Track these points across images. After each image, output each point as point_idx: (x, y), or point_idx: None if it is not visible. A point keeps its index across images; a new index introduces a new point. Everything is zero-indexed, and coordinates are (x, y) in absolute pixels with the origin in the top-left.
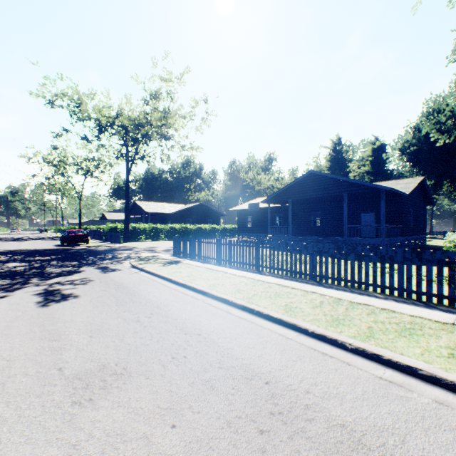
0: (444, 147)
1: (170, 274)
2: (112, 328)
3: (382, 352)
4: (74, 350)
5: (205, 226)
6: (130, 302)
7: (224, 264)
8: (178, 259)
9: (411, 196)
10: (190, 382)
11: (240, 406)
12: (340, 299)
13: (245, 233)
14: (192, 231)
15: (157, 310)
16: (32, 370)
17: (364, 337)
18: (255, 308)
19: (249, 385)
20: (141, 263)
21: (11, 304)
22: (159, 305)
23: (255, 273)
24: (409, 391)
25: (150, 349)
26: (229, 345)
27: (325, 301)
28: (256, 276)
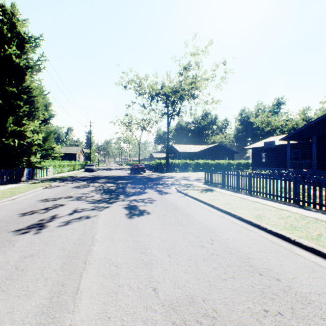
0: None
1: (211, 201)
2: (183, 250)
3: None
4: (160, 269)
5: (222, 162)
6: (188, 224)
7: (255, 195)
8: (210, 187)
9: None
10: None
11: None
12: None
13: (259, 167)
14: (212, 165)
15: (215, 236)
16: (133, 283)
17: None
18: None
19: None
20: (183, 189)
21: (111, 213)
22: (214, 231)
23: (297, 208)
24: None
25: (231, 288)
26: None
27: None
28: (300, 211)
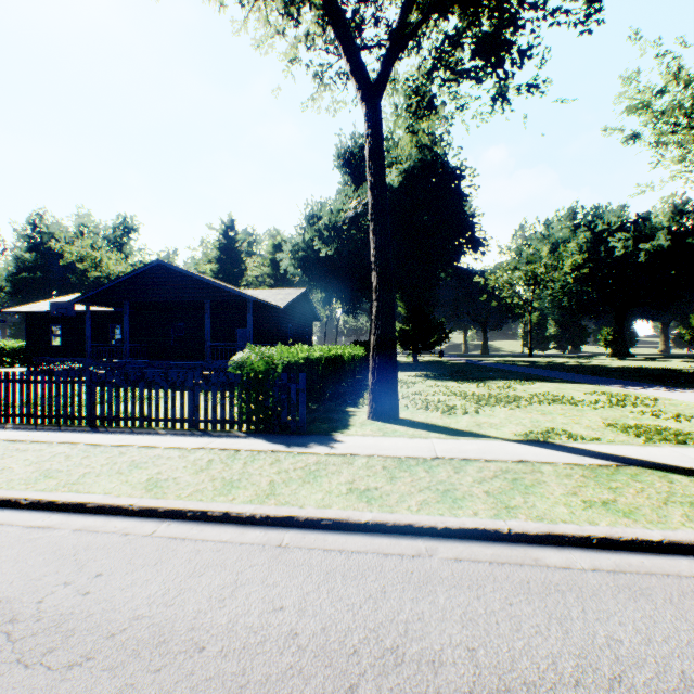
0: (330, 259)
1: None
2: None
3: (64, 496)
4: None
5: None
6: None
7: None
8: None
9: (293, 310)
10: None
11: None
12: (97, 445)
13: (46, 357)
14: None
15: None
16: None
17: (62, 485)
18: None
19: None
20: None
21: None
22: None
23: None
24: (53, 530)
25: None
26: None
27: (67, 452)
28: None
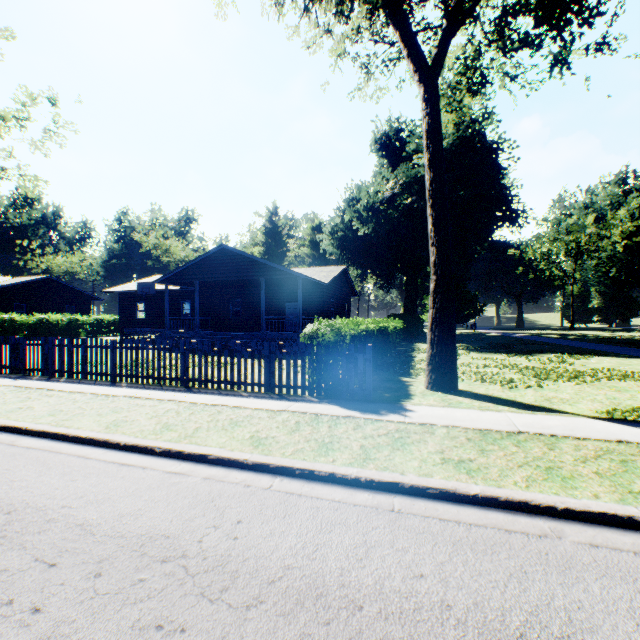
0: (366, 238)
1: None
2: None
3: (188, 447)
4: None
5: (57, 318)
6: None
7: (58, 378)
8: None
9: (334, 285)
10: None
11: None
12: (197, 403)
13: (134, 328)
14: (25, 325)
15: None
16: None
17: (183, 437)
18: (60, 432)
19: None
20: None
21: None
22: None
23: (104, 386)
24: (187, 476)
25: None
26: None
27: (175, 408)
28: (103, 389)
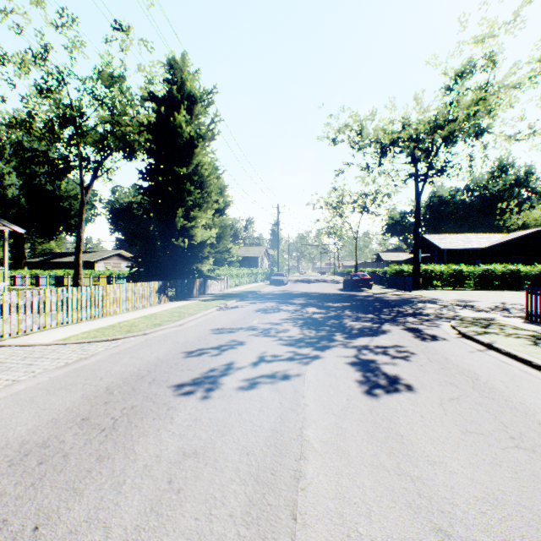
0: None
1: None
2: None
3: None
4: None
5: None
6: None
7: None
8: None
9: None
10: None
11: None
12: None
13: None
14: (526, 276)
15: None
16: None
17: None
18: None
19: None
20: (475, 331)
21: (327, 374)
22: None
23: None
24: None
25: None
26: None
27: None
28: None
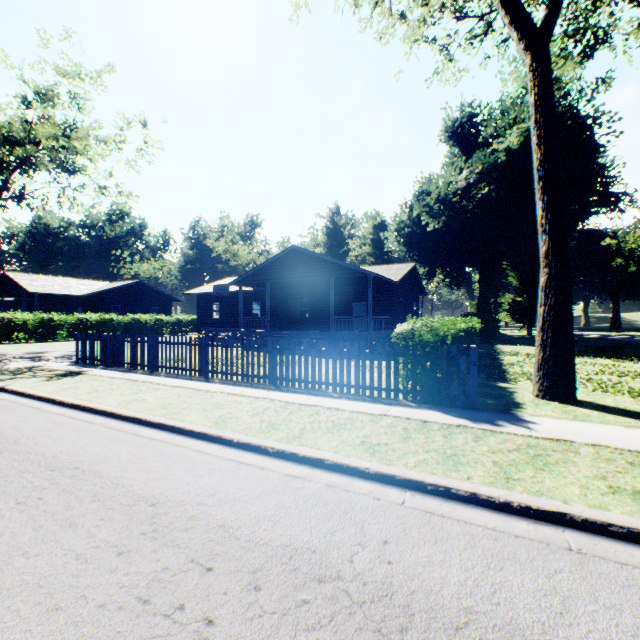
0: (435, 233)
1: (56, 392)
2: None
3: (301, 450)
4: None
5: (146, 318)
6: None
7: (158, 372)
8: (81, 369)
9: (403, 284)
10: (37, 526)
11: (103, 536)
12: (291, 403)
13: (210, 327)
14: (121, 324)
15: (13, 446)
16: None
17: (291, 438)
18: (176, 425)
19: (127, 511)
20: (3, 379)
21: None
22: (20, 438)
23: (200, 382)
24: (308, 481)
25: None
26: (118, 474)
27: (273, 407)
28: (199, 384)
